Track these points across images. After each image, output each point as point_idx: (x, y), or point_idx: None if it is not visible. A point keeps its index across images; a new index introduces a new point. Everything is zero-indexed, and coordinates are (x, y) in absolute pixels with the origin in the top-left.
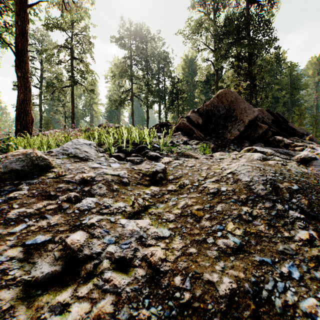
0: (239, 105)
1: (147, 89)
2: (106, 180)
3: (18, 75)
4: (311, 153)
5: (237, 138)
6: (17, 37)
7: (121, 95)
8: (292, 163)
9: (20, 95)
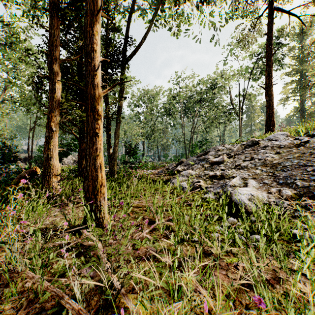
0: None
1: None
2: (272, 146)
3: (266, 100)
4: None
5: None
6: (266, 78)
7: None
8: None
9: (267, 111)
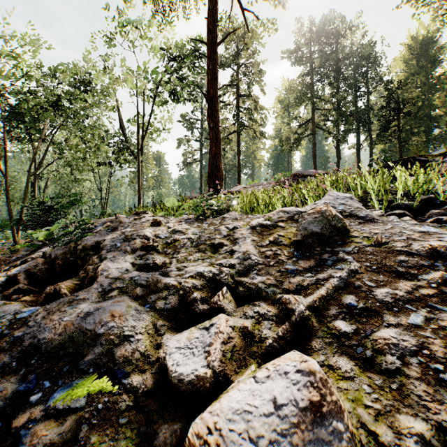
0: None
1: (338, 113)
2: None
3: (210, 126)
4: None
5: None
6: (209, 84)
7: (297, 130)
8: None
9: (212, 149)
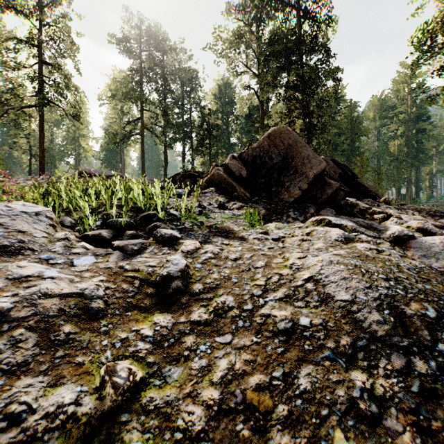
0: (300, 151)
1: (165, 120)
2: (42, 316)
3: None
4: (399, 226)
5: (298, 200)
6: None
7: (125, 126)
8: (385, 245)
9: None
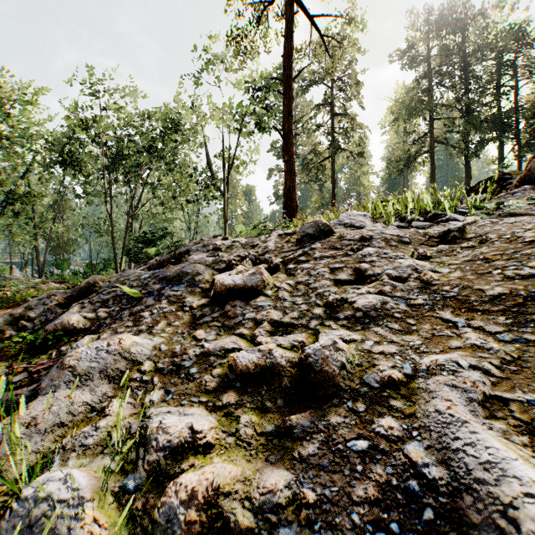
0: None
1: (465, 121)
2: (384, 238)
3: (285, 160)
4: None
5: None
6: (284, 119)
7: (410, 148)
8: None
9: (286, 181)
